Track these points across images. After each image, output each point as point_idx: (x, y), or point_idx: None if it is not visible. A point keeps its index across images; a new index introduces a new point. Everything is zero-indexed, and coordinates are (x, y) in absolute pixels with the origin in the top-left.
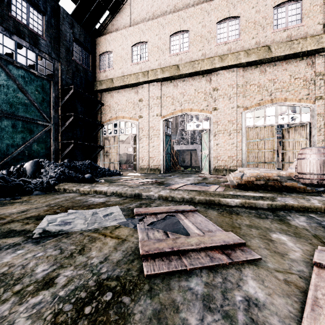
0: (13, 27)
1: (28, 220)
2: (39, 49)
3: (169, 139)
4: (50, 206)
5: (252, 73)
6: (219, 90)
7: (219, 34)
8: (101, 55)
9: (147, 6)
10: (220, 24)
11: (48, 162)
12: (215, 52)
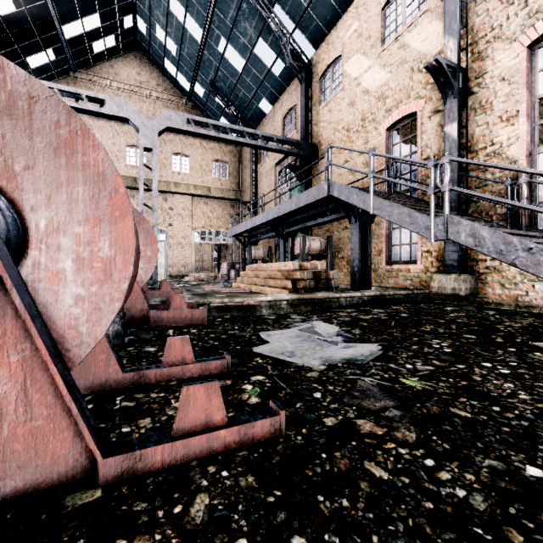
0: None
1: None
2: None
3: None
4: None
5: (199, 203)
6: (174, 210)
7: (174, 163)
8: None
9: None
10: (175, 155)
11: None
12: (170, 177)
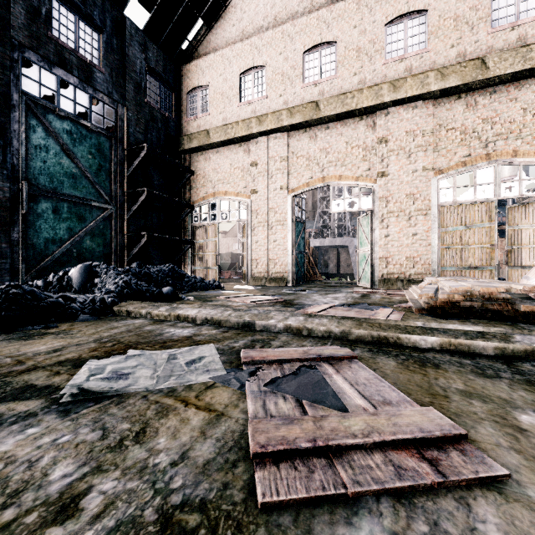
0: (55, 55)
1: (60, 366)
2: (94, 87)
3: (302, 228)
4: (100, 342)
5: (450, 109)
6: (390, 142)
7: (389, 44)
8: (190, 92)
9: (264, 6)
10: (392, 26)
11: (106, 267)
12: (382, 75)
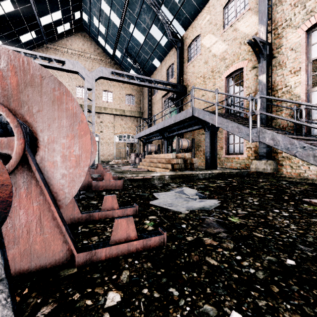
0: None
1: None
2: None
3: None
4: None
5: (118, 119)
6: (104, 123)
7: (103, 96)
8: None
9: None
10: (104, 91)
11: None
12: (101, 104)
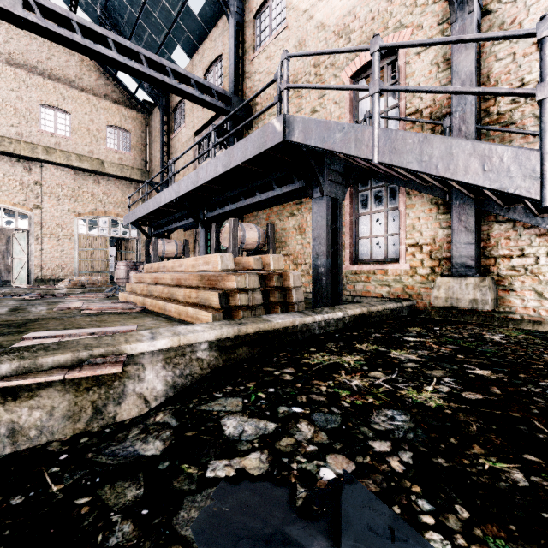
0: None
1: None
2: None
3: None
4: None
5: (85, 180)
6: (44, 186)
7: (43, 119)
8: None
9: None
10: (46, 108)
11: None
12: (37, 138)
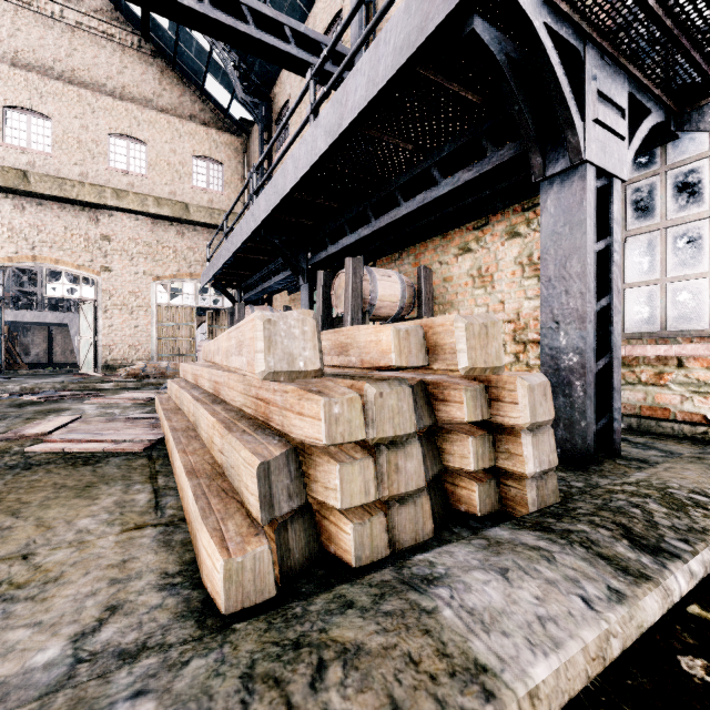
0: None
1: None
2: None
3: None
4: None
5: (166, 231)
6: (114, 242)
7: (113, 153)
8: None
9: None
10: (116, 138)
11: None
12: (106, 178)
